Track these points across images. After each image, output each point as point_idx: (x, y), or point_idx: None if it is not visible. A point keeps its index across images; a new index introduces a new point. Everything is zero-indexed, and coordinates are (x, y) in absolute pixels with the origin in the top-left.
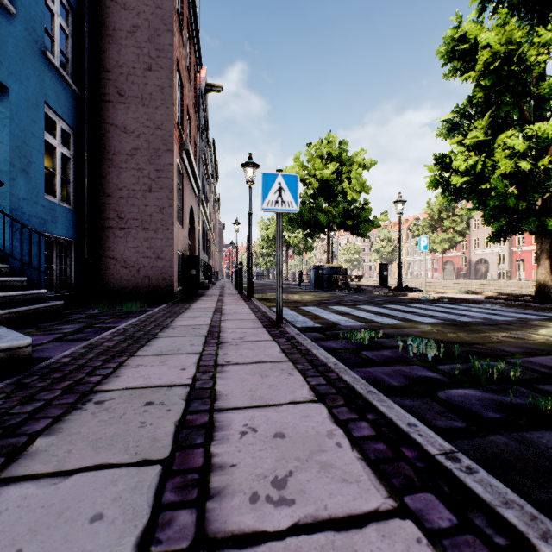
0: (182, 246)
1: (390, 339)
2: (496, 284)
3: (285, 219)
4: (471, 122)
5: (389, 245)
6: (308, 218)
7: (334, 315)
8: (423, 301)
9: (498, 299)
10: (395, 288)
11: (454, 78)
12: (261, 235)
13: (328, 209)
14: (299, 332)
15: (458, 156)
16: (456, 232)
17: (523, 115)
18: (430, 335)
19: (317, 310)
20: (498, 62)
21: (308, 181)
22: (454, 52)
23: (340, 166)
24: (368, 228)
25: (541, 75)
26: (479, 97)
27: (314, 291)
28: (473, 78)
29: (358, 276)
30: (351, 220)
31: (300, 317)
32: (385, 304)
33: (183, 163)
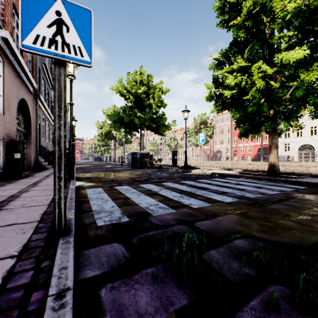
0: (1, 130)
1: (221, 248)
2: (226, 163)
3: (112, 121)
4: (229, 62)
5: (174, 142)
6: (127, 121)
7: (144, 196)
8: (204, 176)
9: (248, 174)
10: (181, 166)
11: (223, 27)
12: (98, 132)
13: (140, 115)
14: (71, 281)
15: (226, 79)
16: (208, 136)
17: (264, 56)
18: (255, 230)
19: (129, 189)
20: (258, 8)
21: (127, 96)
22: (223, 8)
23: (148, 90)
24: (165, 130)
25: (272, 32)
26: (242, 36)
27: (130, 170)
28: (239, 21)
29: (159, 159)
30: (155, 124)
31: (109, 204)
32: (181, 181)
33: (3, 52)
